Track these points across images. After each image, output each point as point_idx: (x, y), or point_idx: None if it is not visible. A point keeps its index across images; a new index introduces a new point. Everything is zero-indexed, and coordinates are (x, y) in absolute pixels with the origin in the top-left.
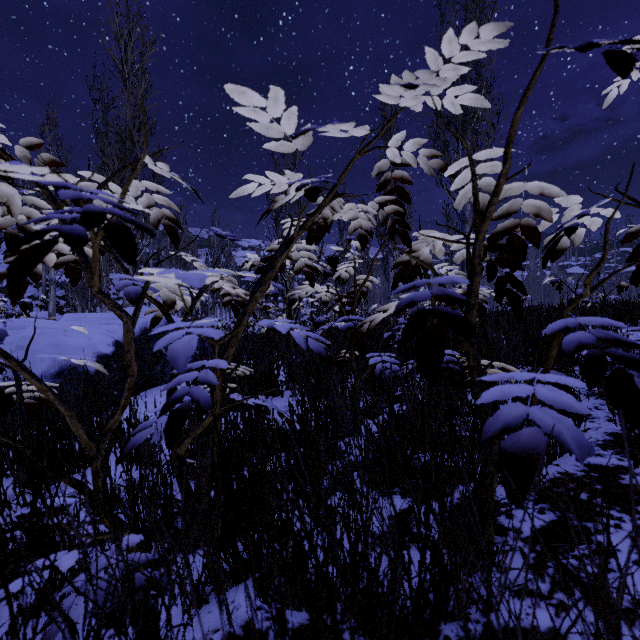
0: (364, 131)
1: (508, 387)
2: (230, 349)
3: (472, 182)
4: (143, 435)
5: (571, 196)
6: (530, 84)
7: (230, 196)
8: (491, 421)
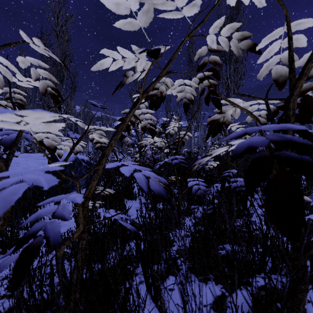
0: (195, 9)
1: None
2: (93, 182)
3: (289, 45)
4: (6, 263)
5: None
6: None
7: (92, 68)
8: None
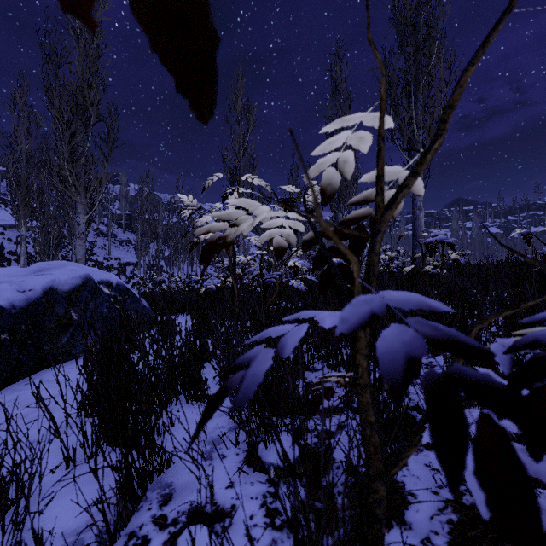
0: None
1: None
2: None
3: None
4: None
5: None
6: None
7: None
8: None
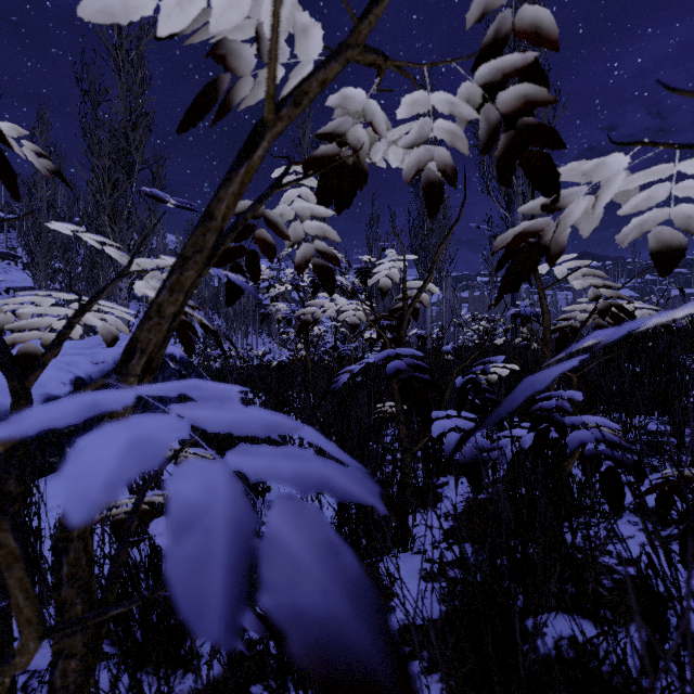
0: None
1: None
2: None
3: None
4: None
5: None
6: None
7: (83, 12)
8: None
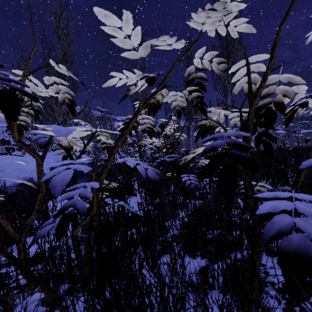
0: (181, 45)
1: (276, 203)
2: (103, 174)
3: (248, 74)
4: (46, 229)
5: (301, 86)
6: (291, 6)
7: (103, 86)
8: (268, 227)
